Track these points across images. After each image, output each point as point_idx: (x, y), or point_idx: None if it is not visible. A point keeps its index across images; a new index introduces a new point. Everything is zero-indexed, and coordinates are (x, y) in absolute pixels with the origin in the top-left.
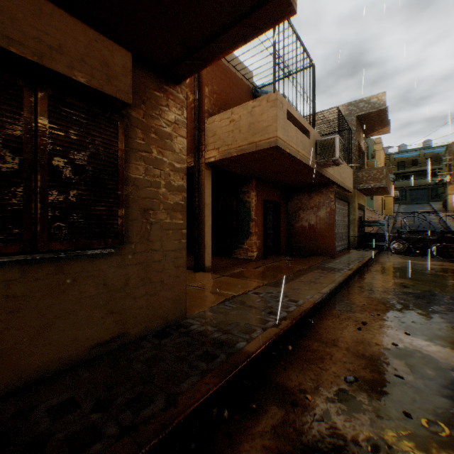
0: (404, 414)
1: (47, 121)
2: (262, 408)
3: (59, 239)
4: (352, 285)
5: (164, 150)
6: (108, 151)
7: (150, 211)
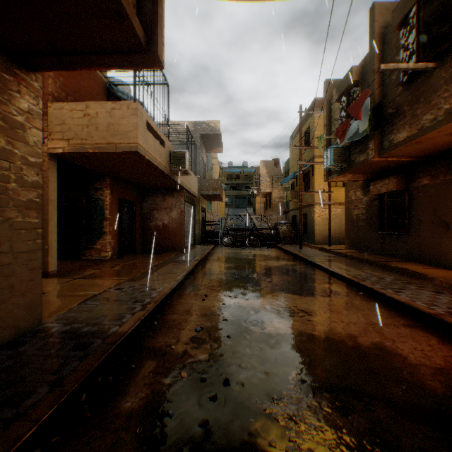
0: (227, 337)
1: None
2: (140, 365)
3: None
4: (198, 272)
5: (15, 141)
6: None
7: None
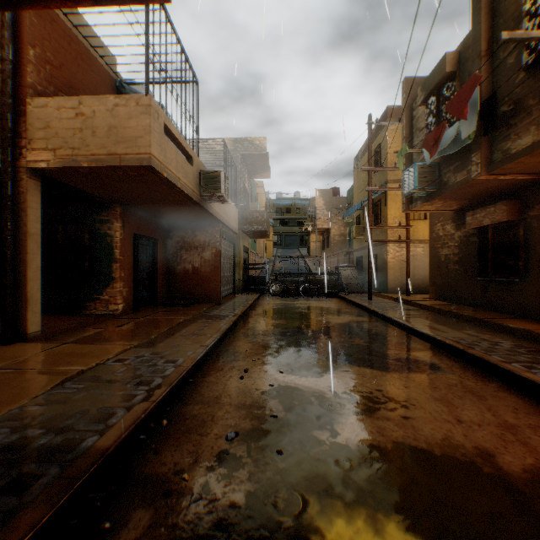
0: (278, 453)
1: None
2: (122, 521)
3: None
4: (236, 332)
5: None
6: None
7: None
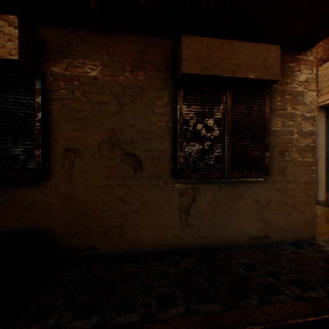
0: None
1: (230, 106)
2: None
3: (235, 171)
4: None
5: (295, 105)
6: (259, 115)
7: (284, 152)
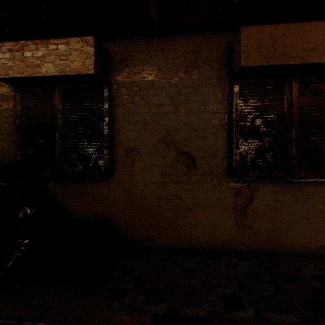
0: None
1: (296, 97)
2: None
3: (302, 169)
4: None
5: None
6: None
7: None
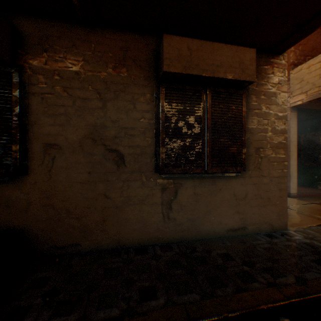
0: None
1: (210, 105)
2: None
3: (215, 166)
4: None
5: (269, 105)
6: (237, 114)
7: (260, 149)
